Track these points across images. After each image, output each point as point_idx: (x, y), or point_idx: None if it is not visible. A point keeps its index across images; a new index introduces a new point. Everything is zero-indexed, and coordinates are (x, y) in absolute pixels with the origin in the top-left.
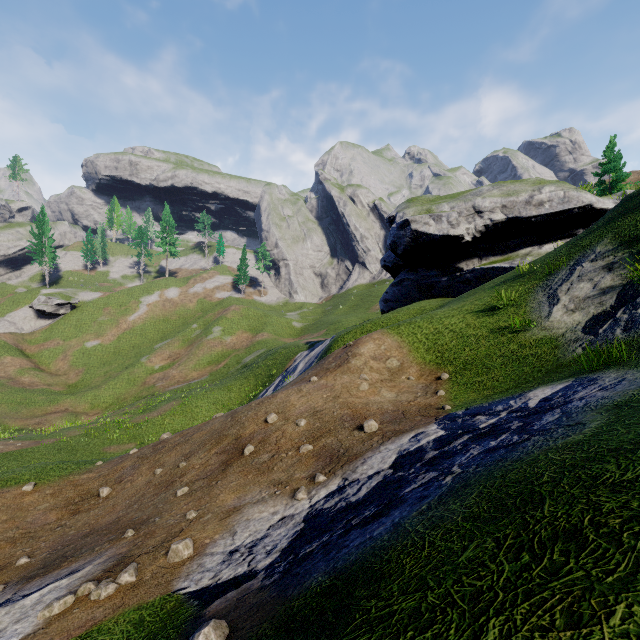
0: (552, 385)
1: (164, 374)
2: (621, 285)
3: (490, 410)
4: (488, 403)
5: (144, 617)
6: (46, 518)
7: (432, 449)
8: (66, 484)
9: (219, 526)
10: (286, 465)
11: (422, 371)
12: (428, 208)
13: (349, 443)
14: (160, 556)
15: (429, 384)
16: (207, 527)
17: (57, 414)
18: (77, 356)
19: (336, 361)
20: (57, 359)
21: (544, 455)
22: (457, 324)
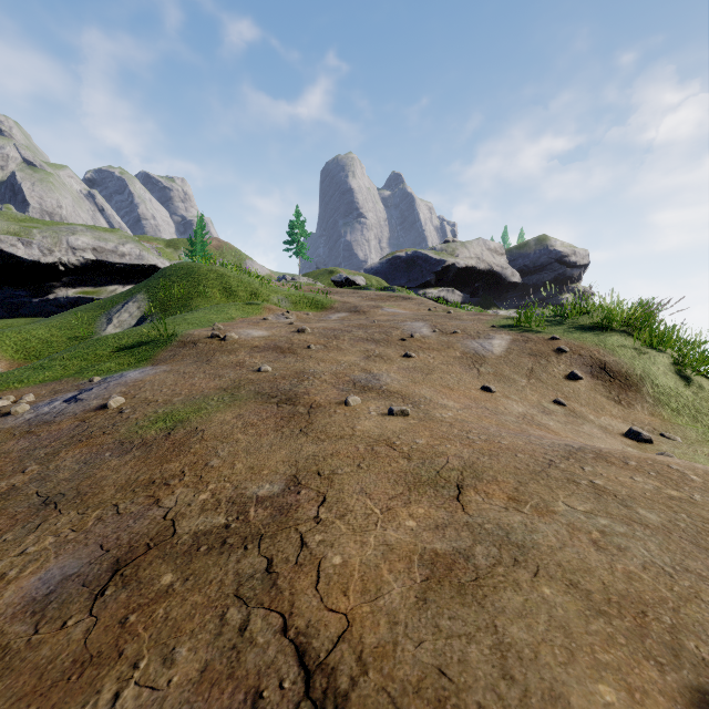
0: None
1: None
2: (140, 316)
3: None
4: None
5: None
6: None
7: None
8: None
9: None
10: None
11: (12, 365)
12: (16, 229)
13: None
14: None
15: None
16: None
17: None
18: None
19: None
20: None
21: None
22: (44, 334)
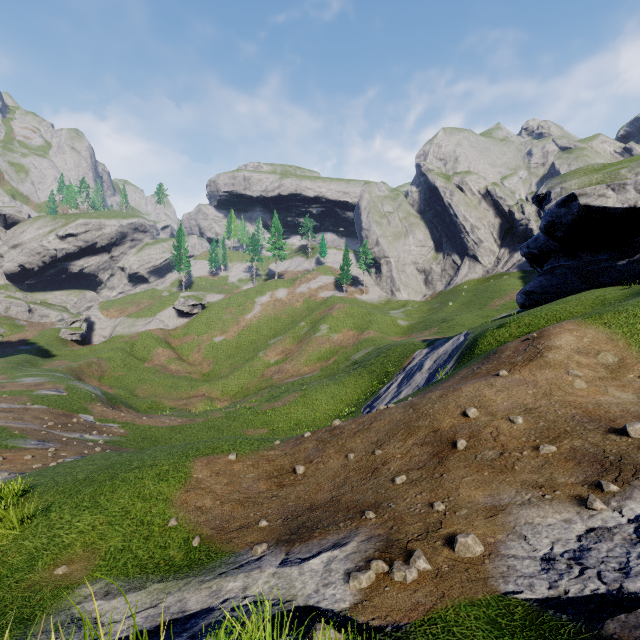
0: None
1: (279, 368)
2: None
3: None
4: None
5: (492, 617)
6: (257, 486)
7: None
8: (259, 458)
9: (491, 525)
10: (531, 466)
11: None
12: (599, 178)
13: (615, 449)
14: (439, 547)
15: None
16: (474, 523)
17: (197, 398)
18: (208, 349)
19: (521, 355)
20: (193, 351)
21: None
22: None
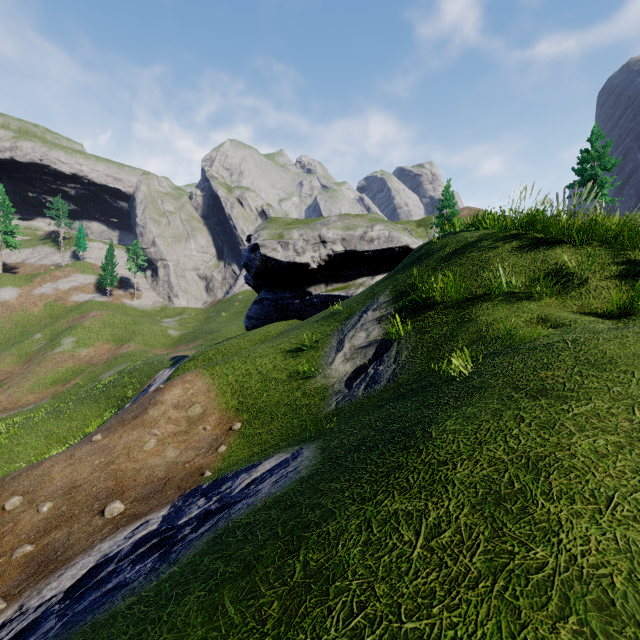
0: (285, 453)
1: None
2: (381, 339)
3: (219, 488)
4: (235, 472)
5: None
6: None
7: (118, 560)
8: None
9: None
10: None
11: (221, 419)
12: (280, 233)
13: (76, 538)
14: None
15: (220, 436)
16: None
17: None
18: None
19: (136, 410)
20: None
21: (73, 639)
22: (267, 365)
